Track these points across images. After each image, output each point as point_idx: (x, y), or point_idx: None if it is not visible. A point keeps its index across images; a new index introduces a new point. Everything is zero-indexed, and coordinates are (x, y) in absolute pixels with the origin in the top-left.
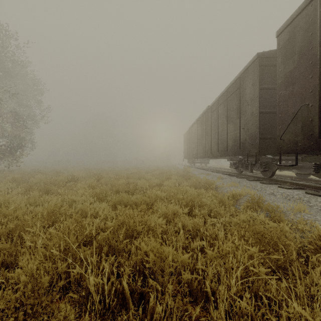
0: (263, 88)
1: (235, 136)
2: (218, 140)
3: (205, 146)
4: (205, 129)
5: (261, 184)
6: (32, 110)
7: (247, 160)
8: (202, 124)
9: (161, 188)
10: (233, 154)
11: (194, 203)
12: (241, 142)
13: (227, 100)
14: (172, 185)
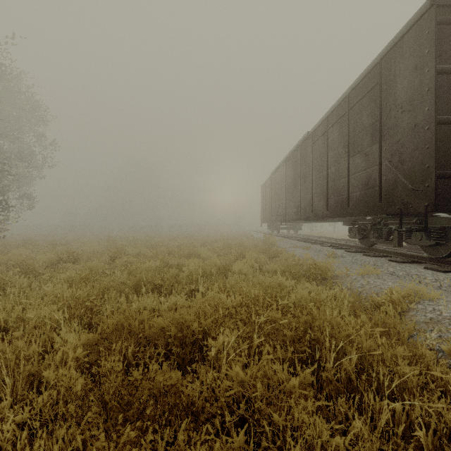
0: (443, 70)
1: (369, 178)
2: (328, 188)
3: (300, 201)
4: (301, 172)
5: (431, 271)
6: (29, 148)
7: (399, 223)
8: (294, 164)
9: (228, 279)
10: (362, 213)
11: (318, 338)
12: (382, 189)
13: (348, 114)
14: (248, 270)
